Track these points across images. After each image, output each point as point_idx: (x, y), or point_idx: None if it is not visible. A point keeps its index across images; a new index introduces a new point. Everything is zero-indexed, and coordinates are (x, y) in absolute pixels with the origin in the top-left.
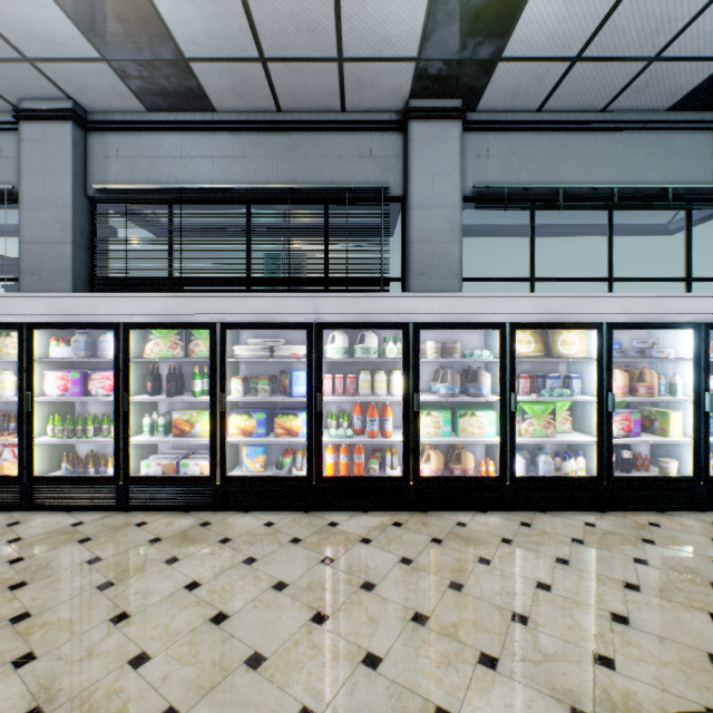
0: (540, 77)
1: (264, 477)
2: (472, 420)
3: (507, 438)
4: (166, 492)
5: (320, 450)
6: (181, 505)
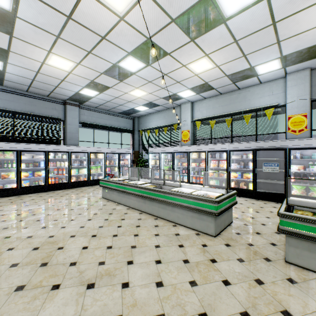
0: (95, 105)
1: (33, 186)
2: (82, 170)
3: (89, 173)
4: (1, 193)
5: (48, 178)
6: (6, 196)
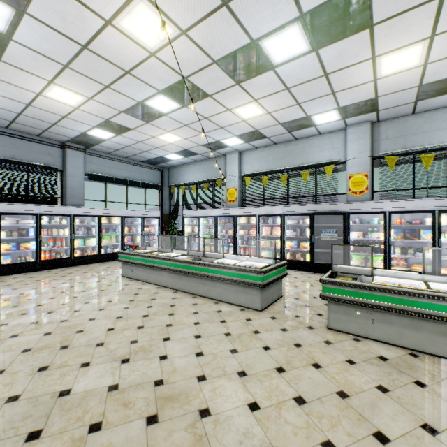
0: (108, 150)
1: (18, 263)
2: (90, 241)
3: (100, 244)
4: None
5: (41, 252)
6: None
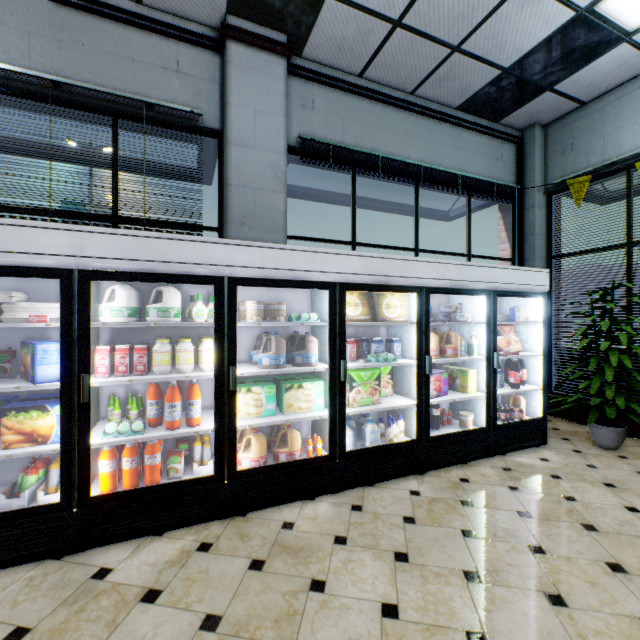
0: (365, 34)
1: None
2: (300, 393)
3: (336, 411)
4: None
5: (85, 460)
6: None
